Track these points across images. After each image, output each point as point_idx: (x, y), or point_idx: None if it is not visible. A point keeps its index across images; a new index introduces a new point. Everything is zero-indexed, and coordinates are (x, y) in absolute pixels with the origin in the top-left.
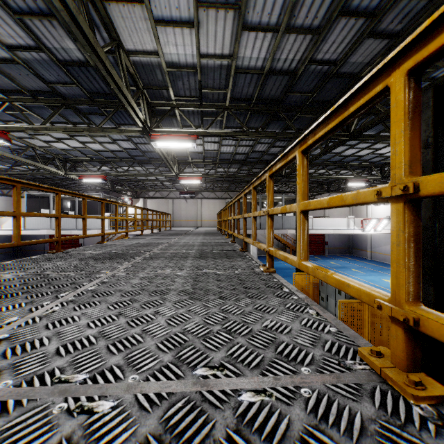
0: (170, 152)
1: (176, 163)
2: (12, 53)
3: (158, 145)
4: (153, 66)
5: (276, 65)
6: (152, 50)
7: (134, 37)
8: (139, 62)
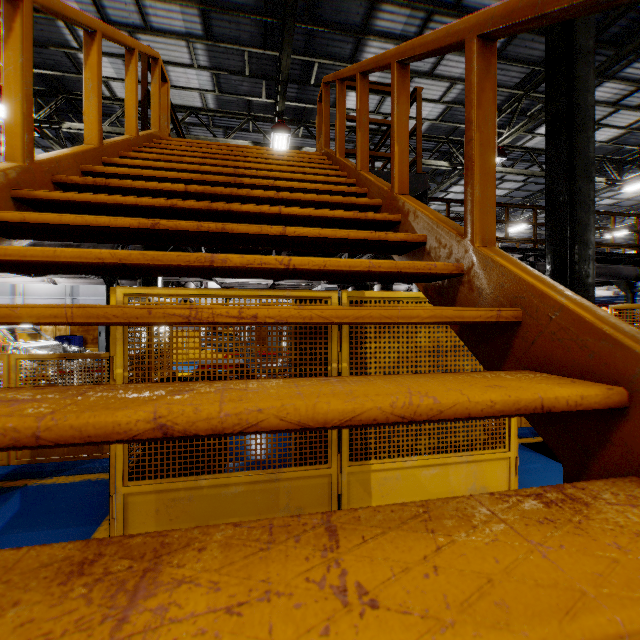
0: None
1: None
2: (524, 183)
3: (629, 190)
4: (598, 147)
5: None
6: None
7: None
8: None
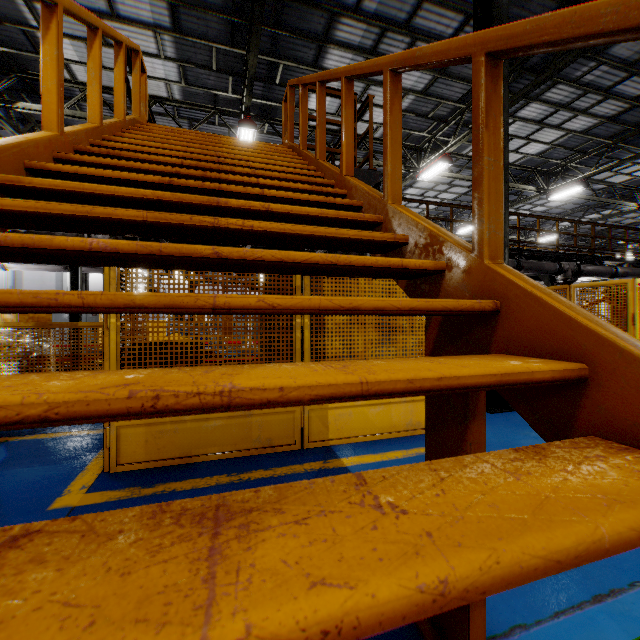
0: (606, 189)
1: (636, 194)
2: (470, 188)
3: (555, 198)
4: (530, 159)
5: (610, 114)
6: (522, 156)
7: (510, 158)
8: (521, 162)
